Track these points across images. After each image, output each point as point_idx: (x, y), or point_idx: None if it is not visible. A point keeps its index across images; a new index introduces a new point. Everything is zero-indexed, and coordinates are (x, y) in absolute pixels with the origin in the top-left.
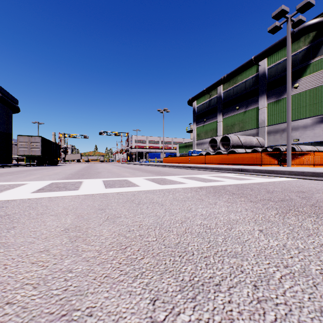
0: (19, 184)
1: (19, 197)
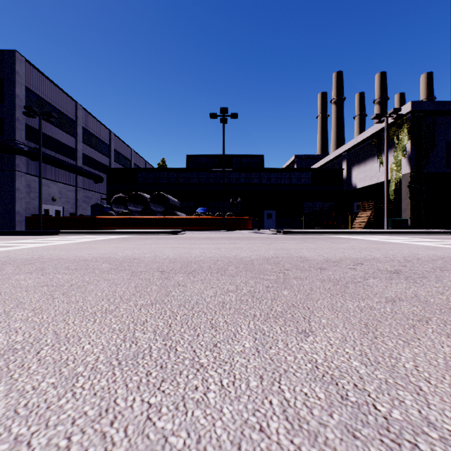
0: (449, 242)
1: (415, 243)
